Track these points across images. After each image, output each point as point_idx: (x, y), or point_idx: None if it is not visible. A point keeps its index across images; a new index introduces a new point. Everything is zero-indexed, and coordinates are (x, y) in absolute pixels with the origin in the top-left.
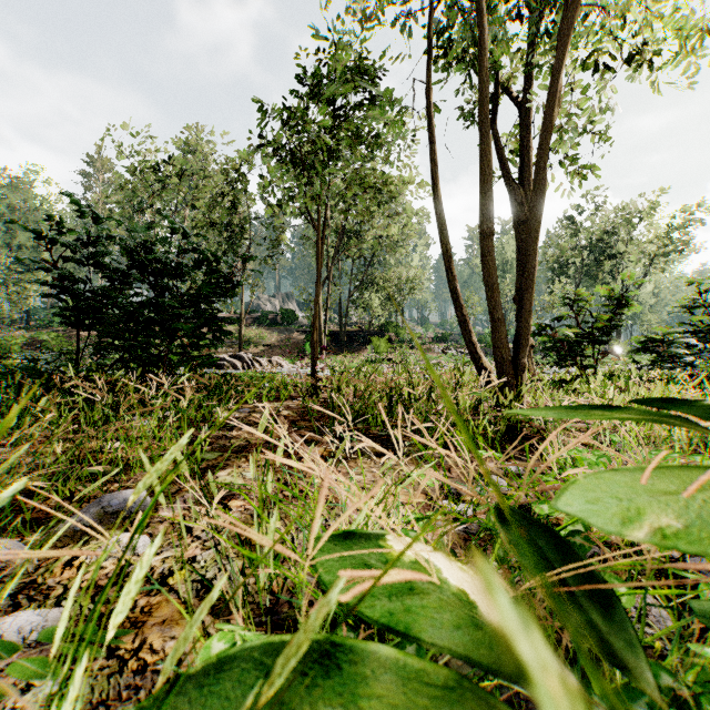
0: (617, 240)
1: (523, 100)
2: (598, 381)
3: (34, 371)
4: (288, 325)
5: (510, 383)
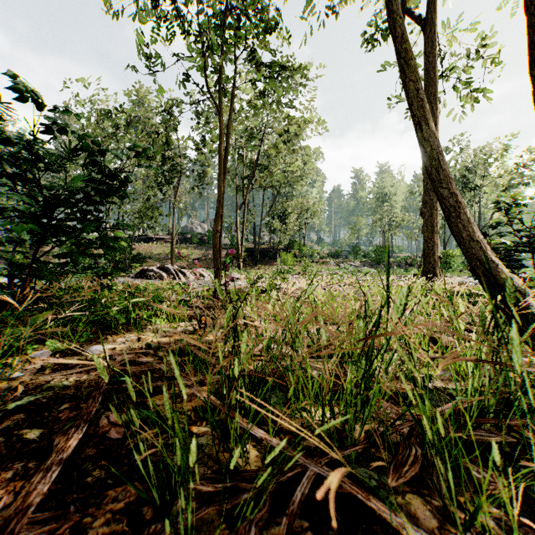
0: (475, 175)
1: (429, 20)
2: None
3: None
4: None
5: None
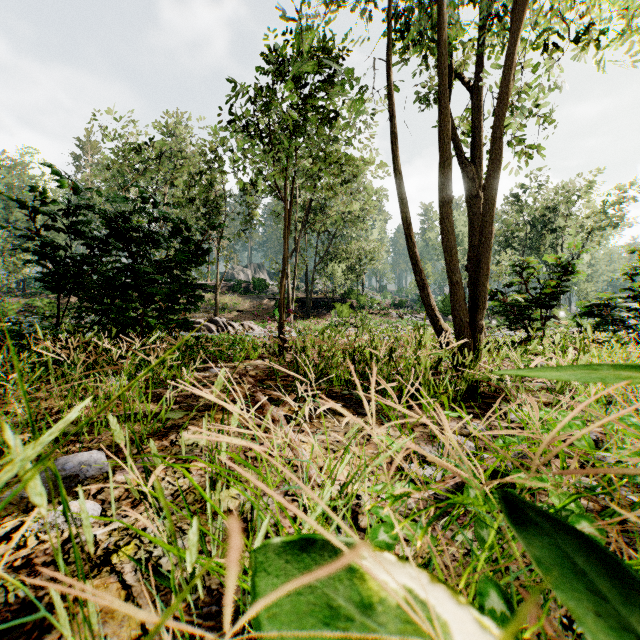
0: (557, 215)
1: (474, 84)
2: (556, 341)
3: (15, 332)
4: (260, 293)
5: (468, 344)
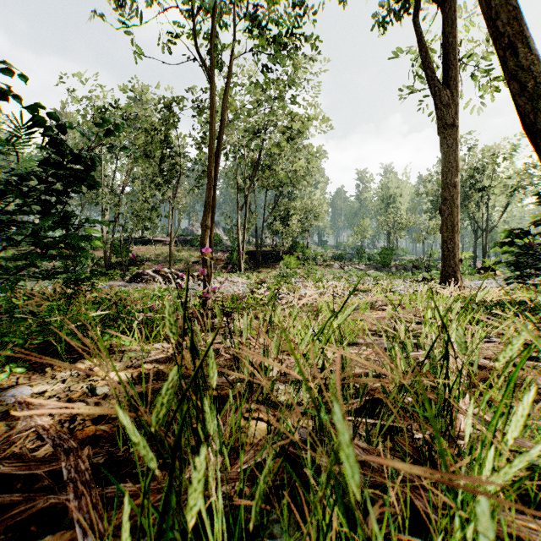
0: (483, 176)
1: None
2: None
3: None
4: (215, 246)
5: None
